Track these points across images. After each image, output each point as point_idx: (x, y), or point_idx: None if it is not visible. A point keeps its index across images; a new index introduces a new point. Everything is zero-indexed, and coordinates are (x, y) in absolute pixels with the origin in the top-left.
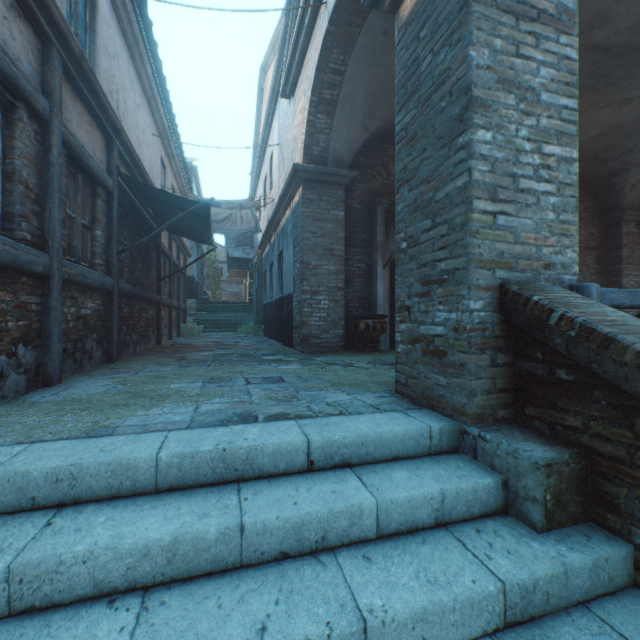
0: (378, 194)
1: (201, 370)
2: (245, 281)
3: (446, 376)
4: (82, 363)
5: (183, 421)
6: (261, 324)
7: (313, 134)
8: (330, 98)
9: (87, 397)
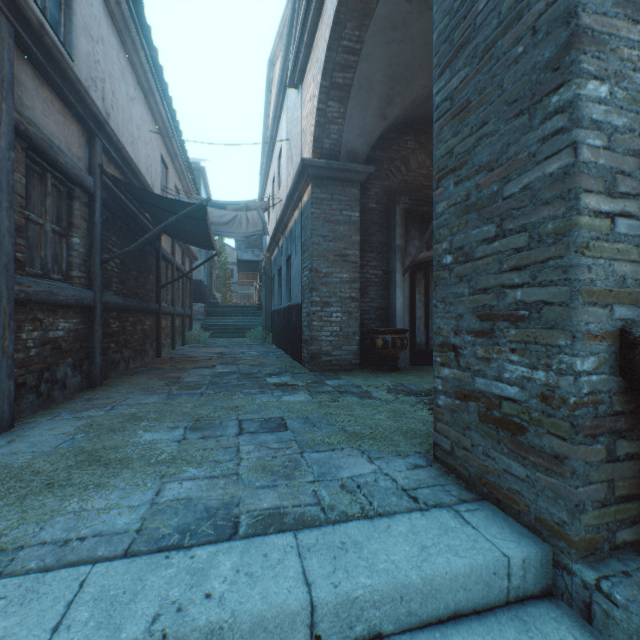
0: (397, 192)
1: (189, 404)
2: (255, 283)
3: (525, 465)
4: (50, 395)
5: (126, 532)
6: (269, 331)
7: (324, 125)
8: (343, 82)
9: (25, 462)
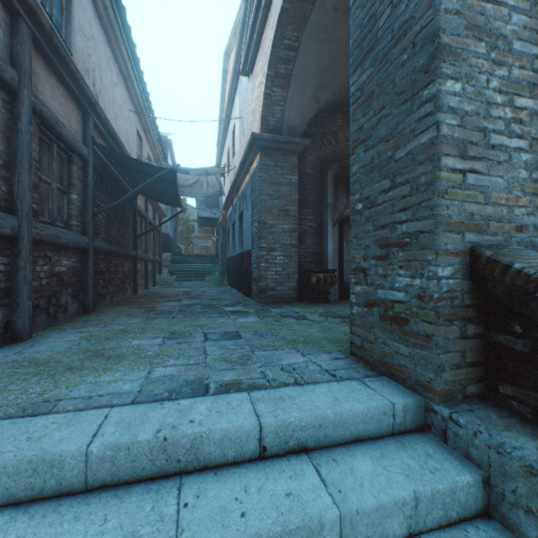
0: (328, 160)
1: (165, 323)
2: (213, 237)
3: (408, 346)
4: (56, 316)
5: (131, 392)
6: (225, 275)
7: (269, 106)
8: (285, 72)
9: (47, 356)
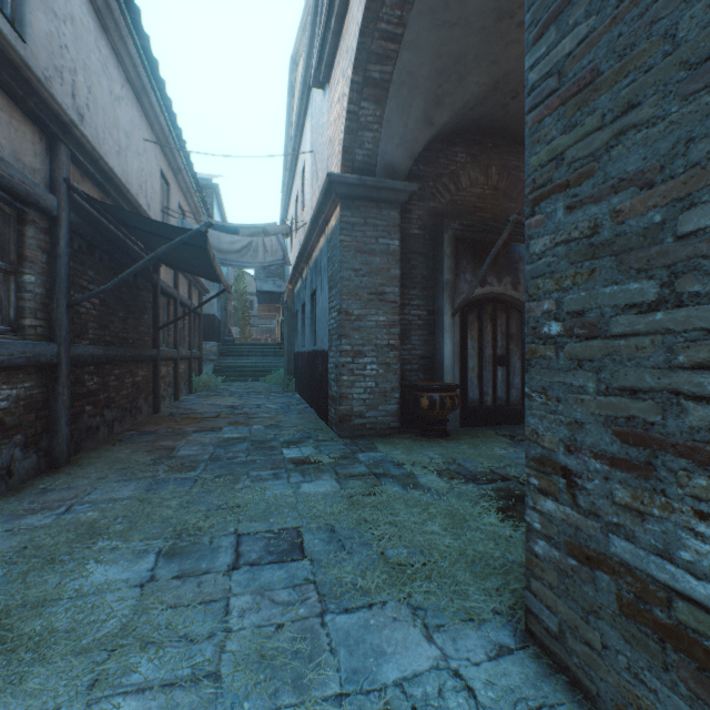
0: (444, 215)
1: (175, 501)
2: (278, 316)
3: None
4: None
5: None
6: (292, 376)
7: (355, 131)
8: (380, 77)
9: None
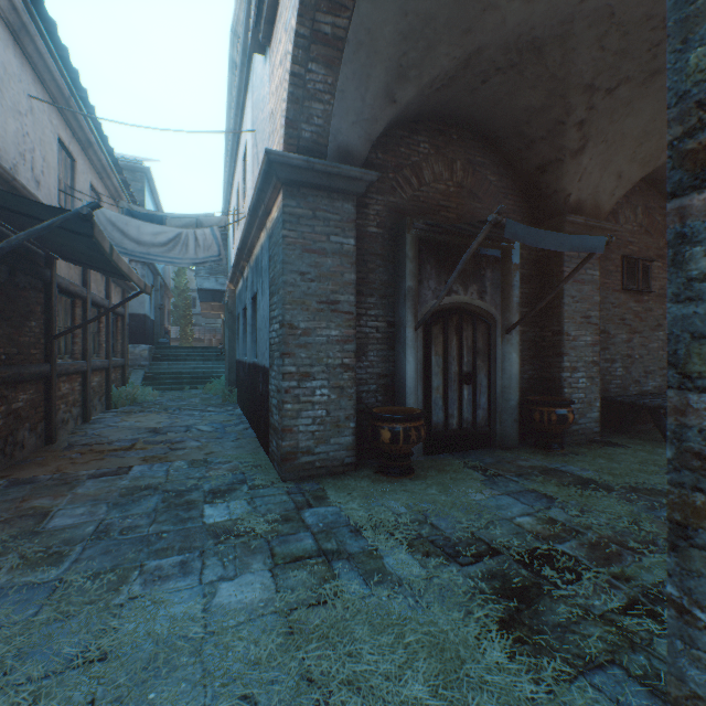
0: (406, 212)
1: None
2: (223, 315)
3: None
4: None
5: None
6: (234, 386)
7: (301, 100)
8: (332, 32)
9: None
